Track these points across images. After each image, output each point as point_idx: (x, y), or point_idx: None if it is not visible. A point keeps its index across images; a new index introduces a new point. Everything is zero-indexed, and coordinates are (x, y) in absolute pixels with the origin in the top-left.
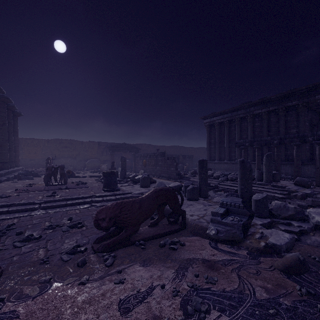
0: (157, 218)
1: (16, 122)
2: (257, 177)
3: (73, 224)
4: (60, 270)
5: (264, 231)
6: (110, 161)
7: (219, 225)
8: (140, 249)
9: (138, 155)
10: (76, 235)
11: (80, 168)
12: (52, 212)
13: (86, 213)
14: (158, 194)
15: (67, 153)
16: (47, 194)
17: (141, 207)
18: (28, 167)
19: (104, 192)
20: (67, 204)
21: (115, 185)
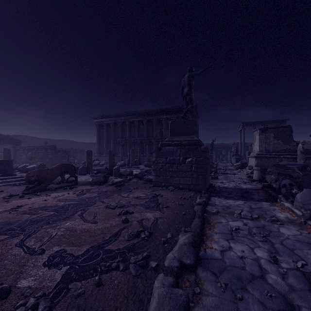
0: (60, 180)
1: None
2: (127, 163)
3: None
4: (10, 200)
5: (114, 179)
6: None
7: (94, 177)
8: (53, 191)
9: (21, 147)
10: (3, 193)
11: None
12: None
13: None
14: (62, 166)
15: None
16: None
17: (53, 172)
18: None
19: (1, 177)
20: None
21: (12, 171)
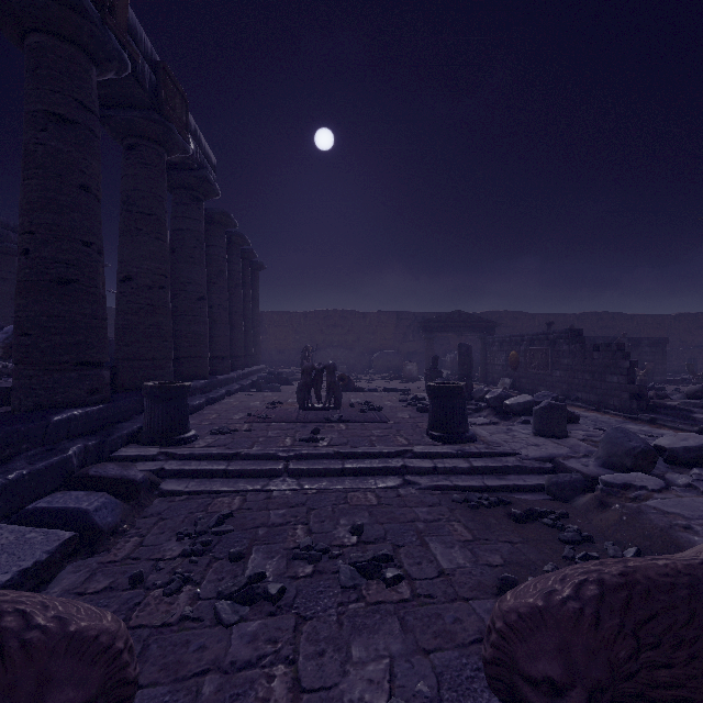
0: None
1: (256, 281)
2: None
3: (370, 563)
4: None
5: None
6: (421, 354)
7: None
8: None
9: (495, 339)
10: (385, 623)
11: (360, 370)
12: (311, 490)
13: (395, 510)
14: None
15: (338, 338)
16: (302, 434)
17: None
18: (275, 365)
19: (433, 443)
20: (344, 470)
21: (463, 425)
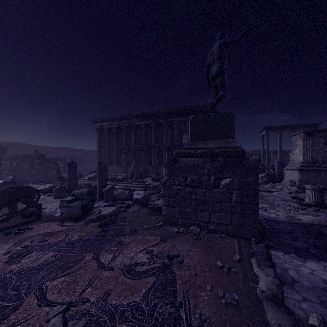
0: (8, 215)
1: None
2: (130, 176)
3: None
4: None
5: (102, 209)
6: None
7: (65, 208)
8: None
9: (4, 156)
10: None
11: None
12: None
13: None
14: (7, 191)
15: None
16: None
17: None
18: None
19: None
20: None
21: None
